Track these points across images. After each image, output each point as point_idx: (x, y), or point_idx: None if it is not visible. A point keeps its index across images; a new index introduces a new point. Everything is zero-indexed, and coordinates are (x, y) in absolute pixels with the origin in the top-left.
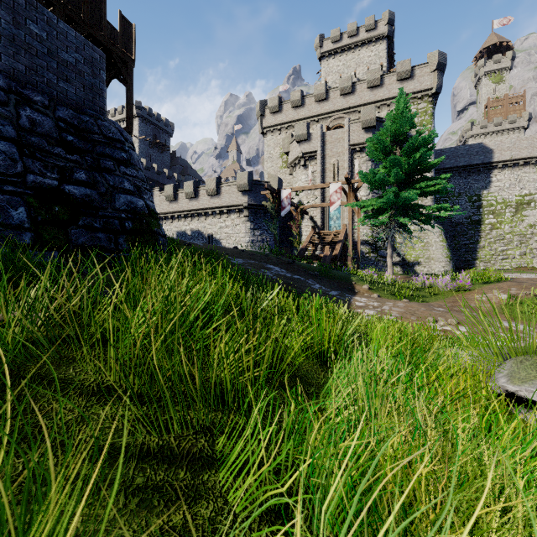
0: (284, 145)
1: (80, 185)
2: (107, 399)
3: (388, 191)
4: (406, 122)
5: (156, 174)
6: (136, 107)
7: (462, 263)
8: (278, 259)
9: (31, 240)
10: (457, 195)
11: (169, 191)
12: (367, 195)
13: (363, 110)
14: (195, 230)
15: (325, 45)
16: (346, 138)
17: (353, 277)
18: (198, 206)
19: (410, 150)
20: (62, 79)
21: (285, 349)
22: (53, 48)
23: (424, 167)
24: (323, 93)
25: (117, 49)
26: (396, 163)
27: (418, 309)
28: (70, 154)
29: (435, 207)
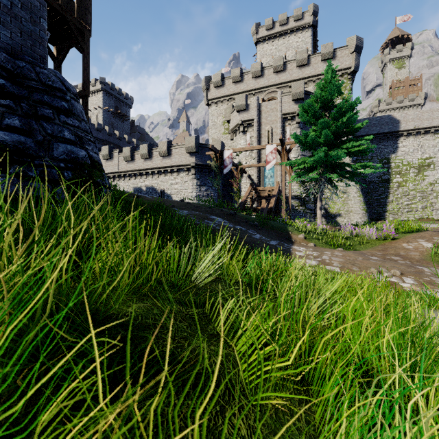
0: (225, 114)
1: (13, 132)
2: None
3: (319, 151)
4: (334, 90)
5: (117, 140)
6: (100, 82)
7: (374, 214)
8: (220, 211)
9: None
10: (370, 158)
11: (126, 153)
12: (297, 156)
13: (293, 84)
14: (150, 186)
15: (261, 32)
16: (278, 108)
17: (289, 227)
18: (152, 166)
19: (338, 114)
20: None
21: (233, 358)
22: None
23: (350, 130)
24: (259, 70)
25: (73, 19)
26: (326, 125)
27: (356, 258)
28: (1, 99)
29: (359, 165)
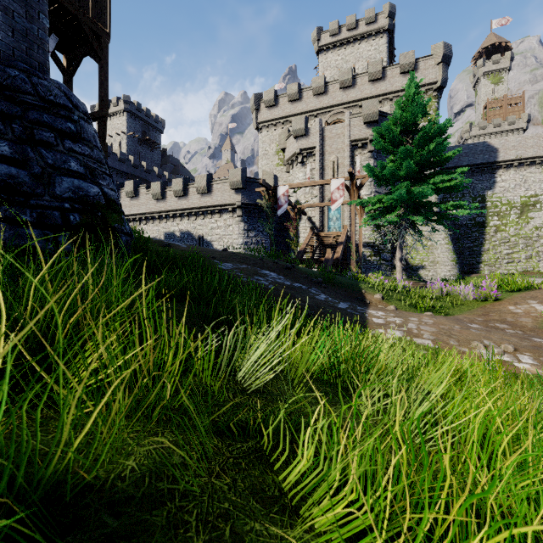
0: (280, 141)
1: (0, 162)
2: None
3: (399, 187)
4: (418, 110)
5: (145, 173)
6: (124, 102)
7: (466, 266)
8: (274, 263)
9: None
10: (461, 196)
11: (156, 189)
12: (369, 194)
13: (365, 103)
14: (185, 231)
15: (323, 38)
16: (346, 133)
17: (362, 284)
18: (187, 205)
19: (424, 140)
20: None
21: None
22: None
23: (438, 160)
24: (322, 86)
25: (87, 20)
26: (408, 154)
27: (452, 327)
28: None
29: (450, 205)
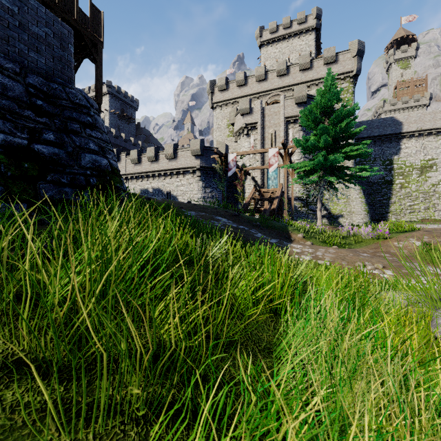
0: (230, 117)
1: (48, 145)
2: (12, 380)
3: (318, 155)
4: (333, 97)
5: (124, 142)
6: (107, 86)
7: (377, 215)
8: (225, 212)
9: (1, 193)
10: (373, 160)
11: (133, 155)
12: (300, 159)
13: (296, 88)
14: (156, 188)
15: (264, 35)
16: (281, 111)
17: (289, 227)
18: (158, 168)
19: (337, 120)
20: (33, 50)
21: (234, 299)
22: (24, 21)
23: (348, 135)
24: (263, 74)
25: (87, 33)
26: (325, 131)
27: (347, 254)
28: (40, 117)
29: (357, 168)
